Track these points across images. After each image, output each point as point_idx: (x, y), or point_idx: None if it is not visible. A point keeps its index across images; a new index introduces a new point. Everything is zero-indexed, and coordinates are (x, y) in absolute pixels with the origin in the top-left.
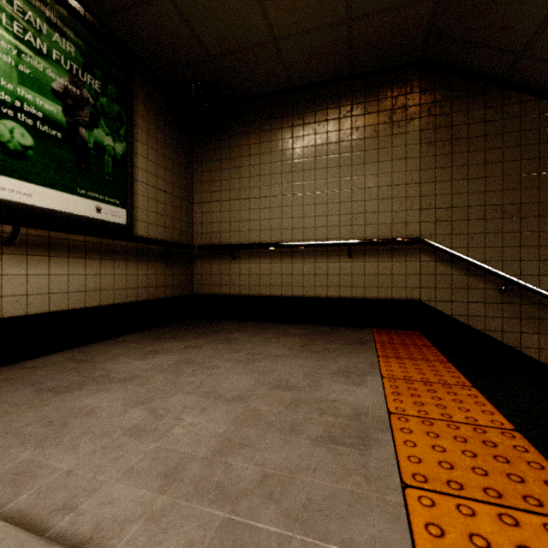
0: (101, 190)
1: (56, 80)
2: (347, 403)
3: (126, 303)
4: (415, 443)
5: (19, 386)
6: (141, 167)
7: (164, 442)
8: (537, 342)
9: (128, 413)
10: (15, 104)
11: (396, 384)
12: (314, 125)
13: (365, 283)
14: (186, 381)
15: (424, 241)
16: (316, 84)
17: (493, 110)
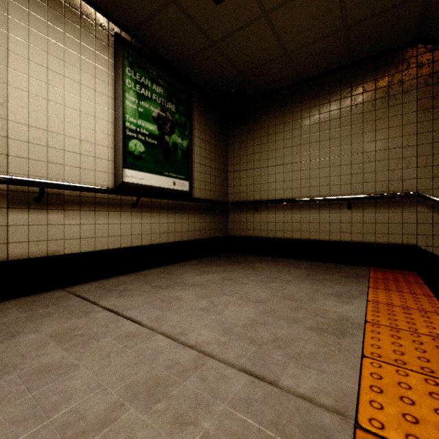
0: (175, 171)
1: (154, 111)
2: (335, 313)
3: (188, 240)
4: (380, 339)
5: (142, 283)
6: (196, 153)
7: (221, 316)
8: None
9: (199, 302)
10: (137, 130)
11: (378, 306)
12: (319, 107)
13: (363, 230)
14: (228, 289)
15: (419, 195)
16: (320, 75)
17: None
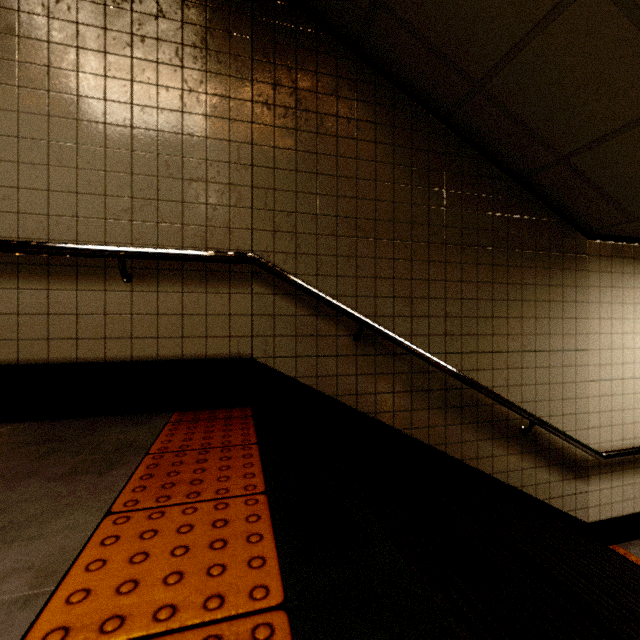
0: None
1: None
2: None
3: None
4: None
5: None
6: None
7: None
8: (392, 403)
9: None
10: None
11: None
12: None
13: (158, 331)
14: None
15: (255, 260)
16: None
17: (347, 84)
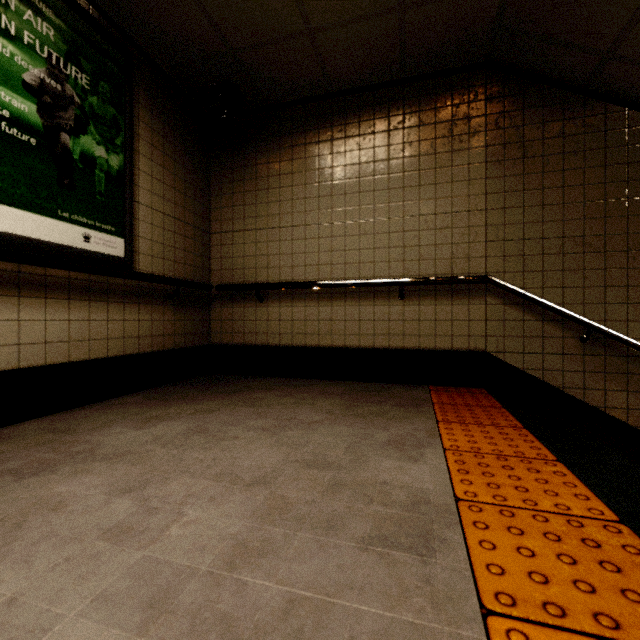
0: (90, 213)
1: (29, 70)
2: (401, 486)
3: (124, 356)
4: (494, 543)
5: None
6: (144, 186)
7: (155, 549)
8: (625, 401)
9: (110, 506)
10: None
11: (463, 458)
12: (358, 139)
13: (419, 331)
14: (194, 457)
15: (491, 280)
16: (360, 89)
17: (573, 123)
